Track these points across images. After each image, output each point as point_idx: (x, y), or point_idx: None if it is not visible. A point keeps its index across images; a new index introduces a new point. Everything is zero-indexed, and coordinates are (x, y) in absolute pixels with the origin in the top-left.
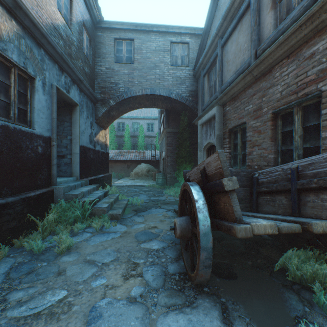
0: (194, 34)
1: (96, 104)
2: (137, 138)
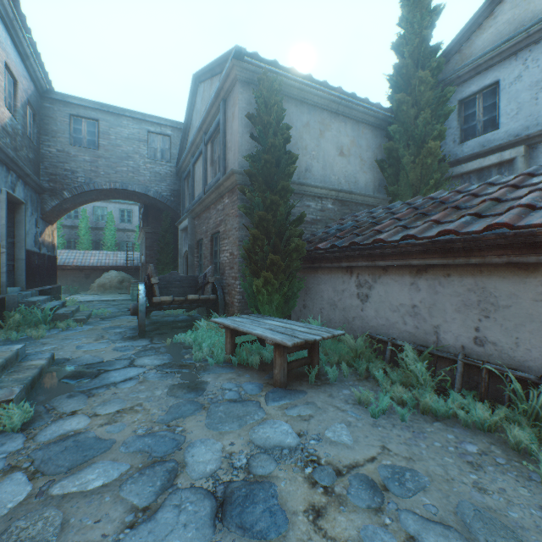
0: (178, 128)
1: (43, 195)
2: (103, 231)
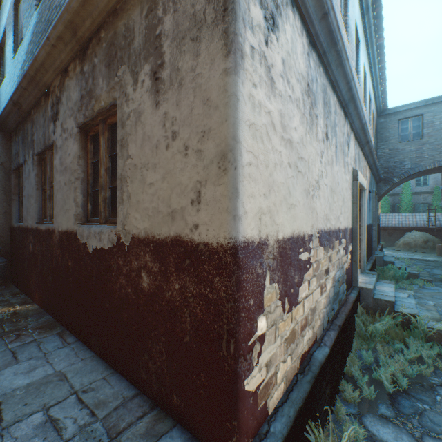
0: None
1: (378, 183)
2: (398, 196)
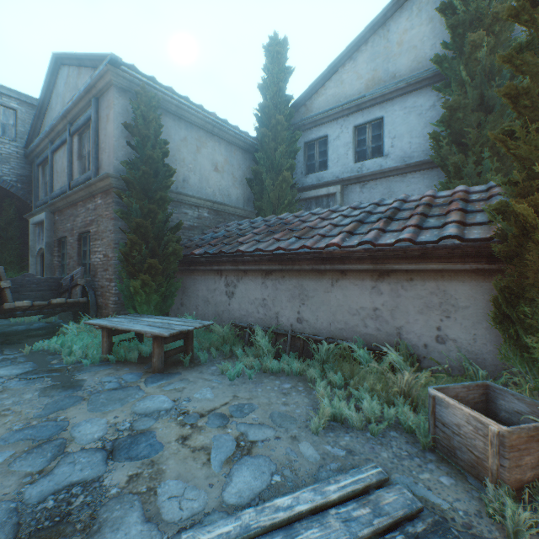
0: (27, 103)
1: None
2: None
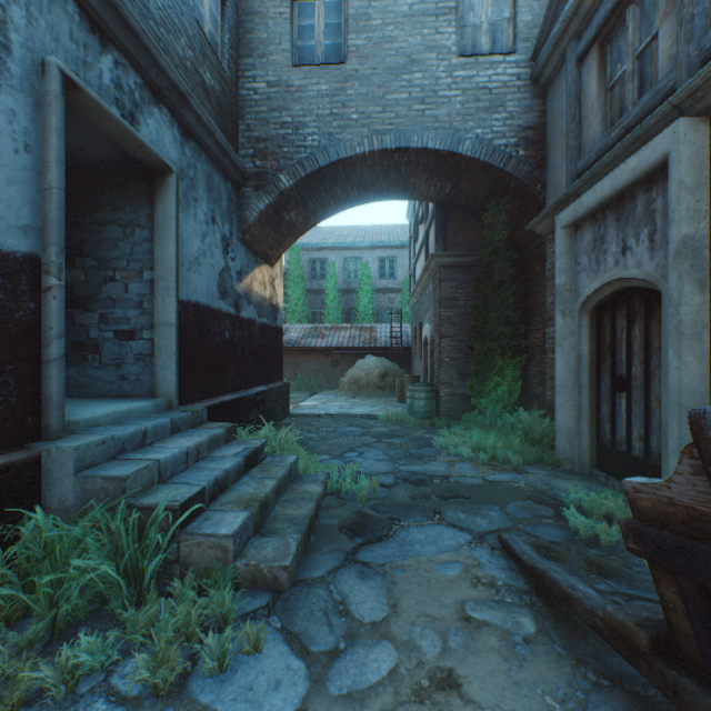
0: None
1: (243, 188)
2: (356, 294)
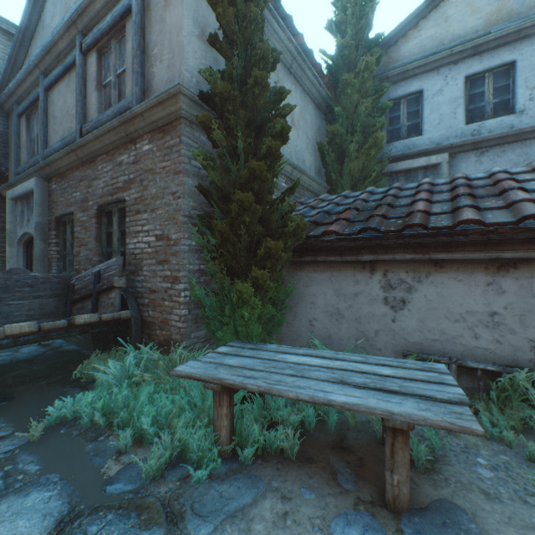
0: (2, 29)
1: None
2: None
